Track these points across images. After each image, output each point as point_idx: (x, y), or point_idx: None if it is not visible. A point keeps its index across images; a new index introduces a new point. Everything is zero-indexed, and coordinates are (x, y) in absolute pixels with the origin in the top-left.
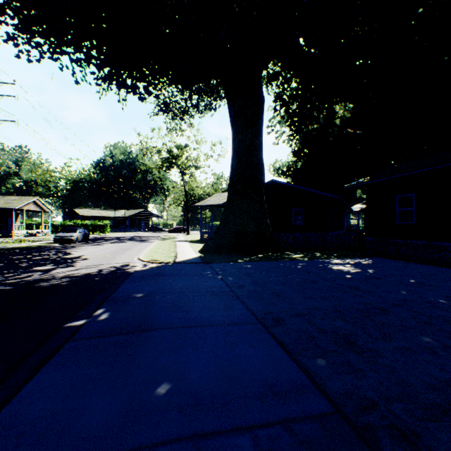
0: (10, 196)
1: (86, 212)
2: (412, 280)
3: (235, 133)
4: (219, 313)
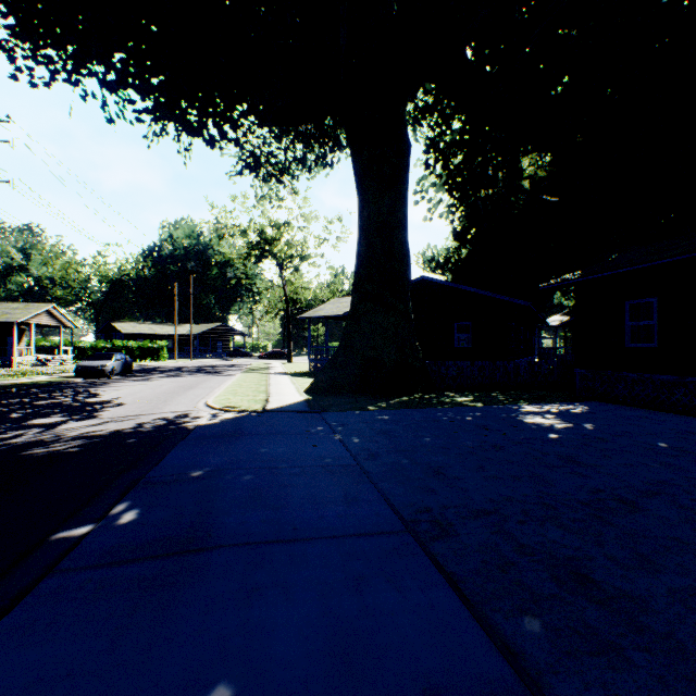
0: (11, 303)
1: (131, 328)
2: (663, 444)
3: (363, 201)
4: (335, 510)
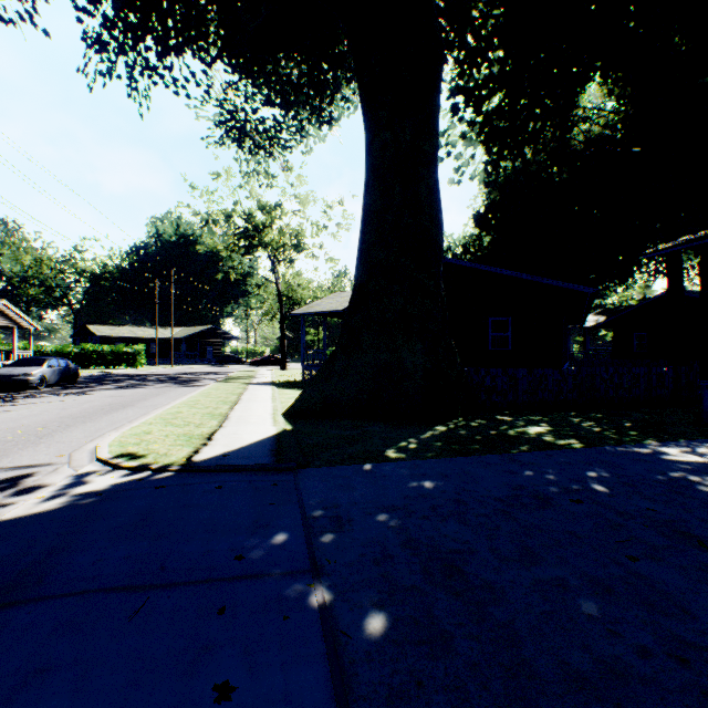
0: None
1: (108, 330)
2: None
3: (372, 127)
4: None
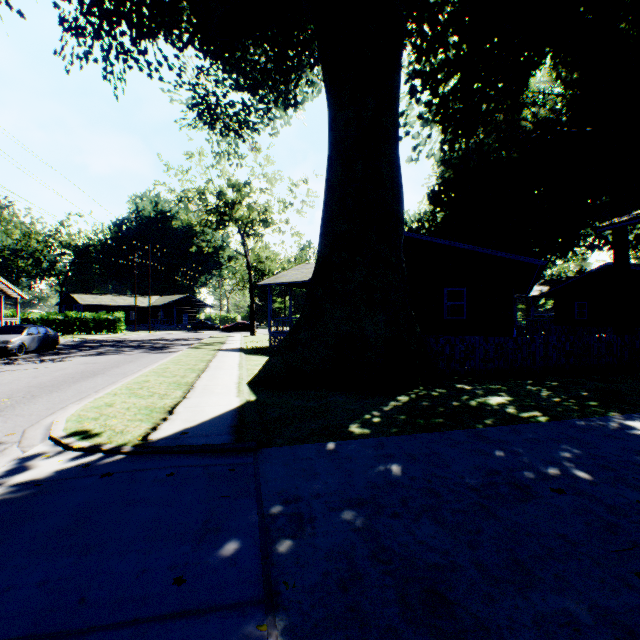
0: None
1: (91, 299)
2: None
3: (335, 103)
4: None
